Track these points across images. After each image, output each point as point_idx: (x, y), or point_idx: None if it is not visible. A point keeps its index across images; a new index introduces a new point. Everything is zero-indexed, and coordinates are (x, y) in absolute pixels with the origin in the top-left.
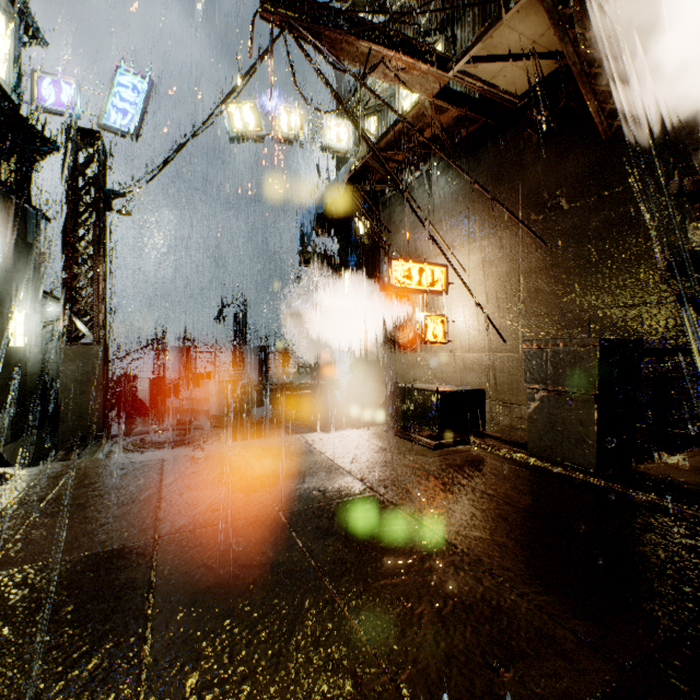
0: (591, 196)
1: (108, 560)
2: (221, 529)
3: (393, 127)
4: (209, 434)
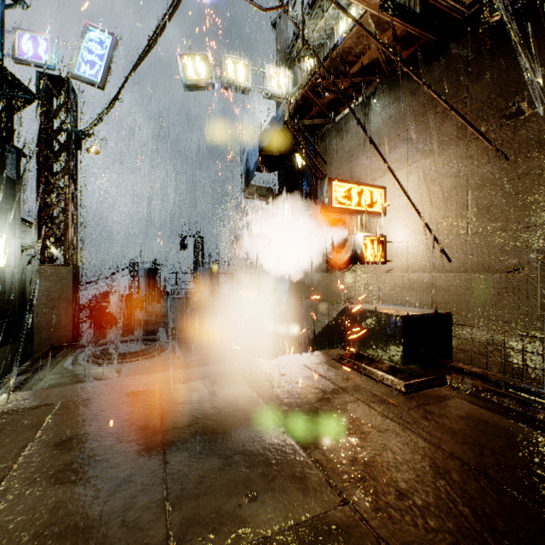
0: None
1: None
2: None
3: (333, 50)
4: (163, 346)
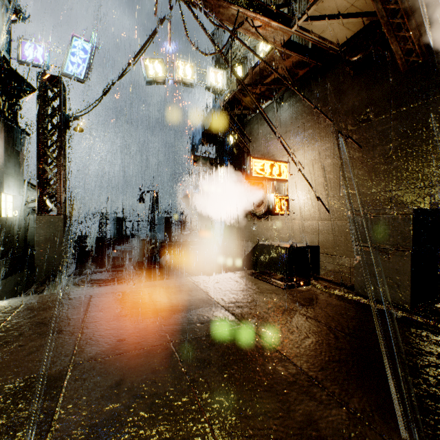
0: (392, 111)
1: (26, 388)
2: (123, 358)
3: (253, 69)
4: (132, 274)
